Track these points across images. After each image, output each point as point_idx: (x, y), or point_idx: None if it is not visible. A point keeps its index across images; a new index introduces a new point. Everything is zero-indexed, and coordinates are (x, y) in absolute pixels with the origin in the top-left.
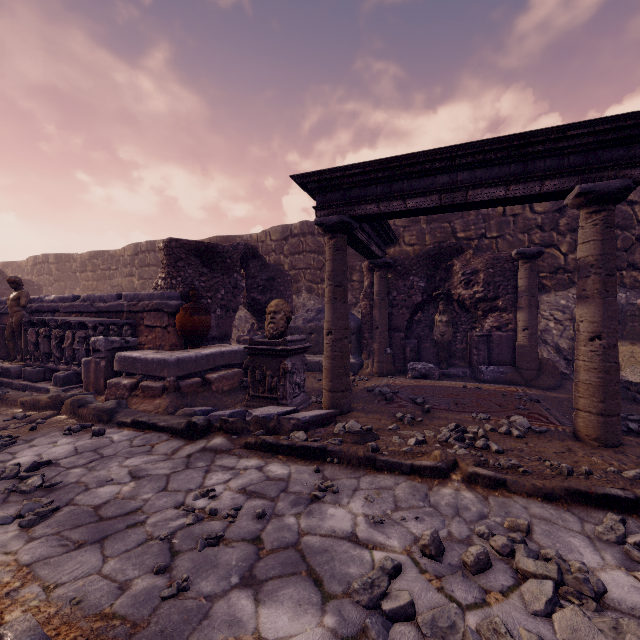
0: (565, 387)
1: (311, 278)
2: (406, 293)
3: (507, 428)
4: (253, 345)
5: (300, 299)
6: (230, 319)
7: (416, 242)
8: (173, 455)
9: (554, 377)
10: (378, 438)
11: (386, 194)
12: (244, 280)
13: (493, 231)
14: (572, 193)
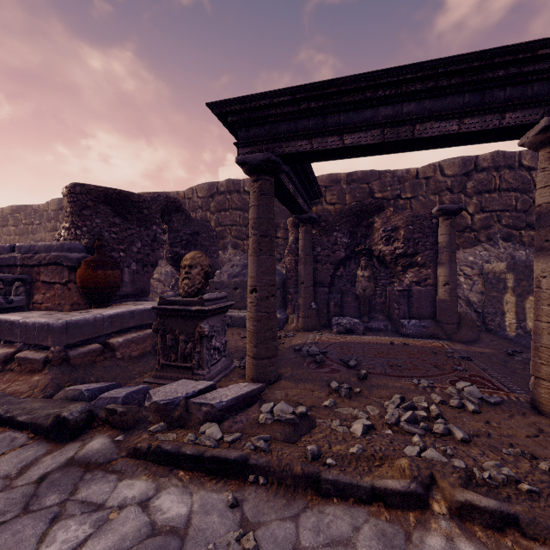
0: (483, 340)
1: (237, 234)
2: (330, 249)
3: (459, 400)
4: (164, 305)
5: (226, 255)
6: (148, 274)
7: (337, 201)
8: (17, 478)
9: (472, 330)
10: (315, 425)
11: (320, 128)
12: (167, 234)
13: (407, 192)
14: (534, 128)
